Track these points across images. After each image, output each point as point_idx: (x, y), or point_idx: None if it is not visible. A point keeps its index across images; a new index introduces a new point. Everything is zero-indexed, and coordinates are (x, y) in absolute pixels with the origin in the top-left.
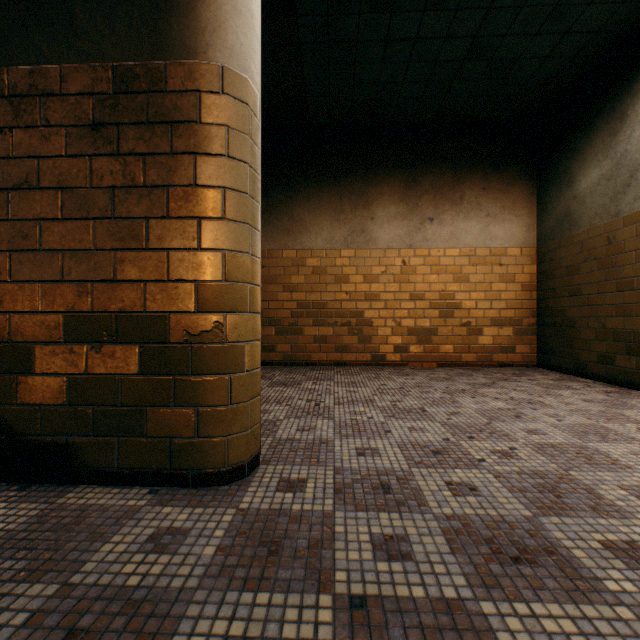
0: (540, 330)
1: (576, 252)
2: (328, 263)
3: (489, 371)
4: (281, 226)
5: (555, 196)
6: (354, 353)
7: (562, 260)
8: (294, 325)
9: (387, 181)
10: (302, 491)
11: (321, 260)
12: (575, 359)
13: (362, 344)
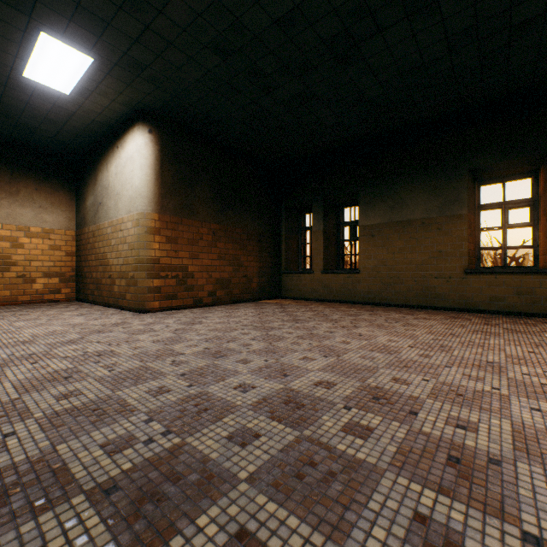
0: (78, 279)
1: (87, 238)
2: None
3: (35, 305)
4: None
5: (82, 205)
6: None
7: (83, 241)
8: None
9: None
10: None
11: None
12: (87, 294)
13: None
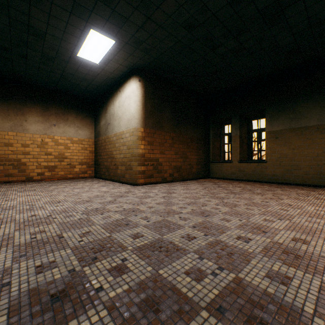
0: (95, 166)
1: (101, 143)
2: (1, 137)
3: (76, 180)
4: None
5: (97, 125)
6: (16, 177)
7: (99, 145)
8: None
9: (34, 106)
10: None
11: None
12: (100, 174)
13: (21, 173)
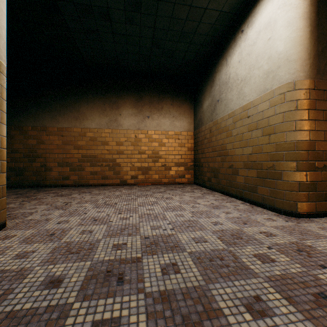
0: (194, 168)
1: (203, 135)
2: (98, 135)
3: (171, 186)
4: (73, 115)
5: (198, 110)
6: (111, 179)
7: (200, 138)
8: (80, 166)
9: (128, 97)
10: (9, 239)
11: (94, 134)
12: (203, 180)
13: (115, 175)
